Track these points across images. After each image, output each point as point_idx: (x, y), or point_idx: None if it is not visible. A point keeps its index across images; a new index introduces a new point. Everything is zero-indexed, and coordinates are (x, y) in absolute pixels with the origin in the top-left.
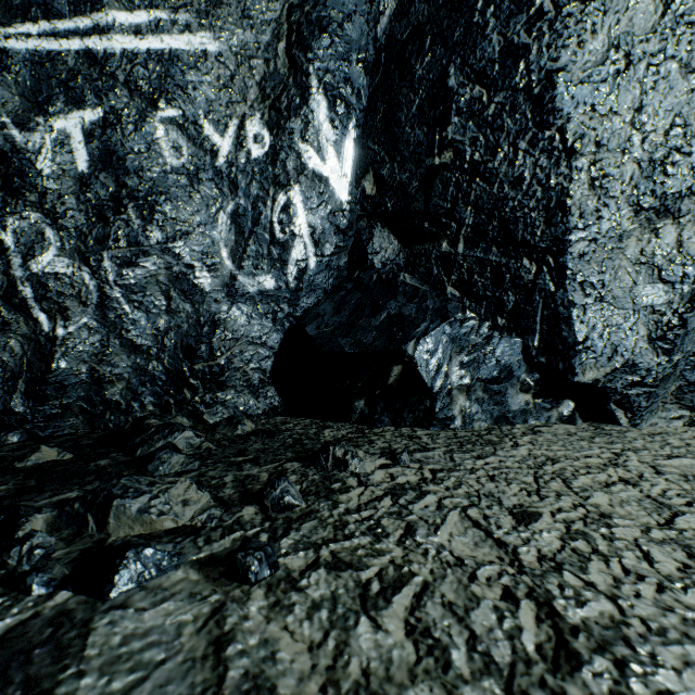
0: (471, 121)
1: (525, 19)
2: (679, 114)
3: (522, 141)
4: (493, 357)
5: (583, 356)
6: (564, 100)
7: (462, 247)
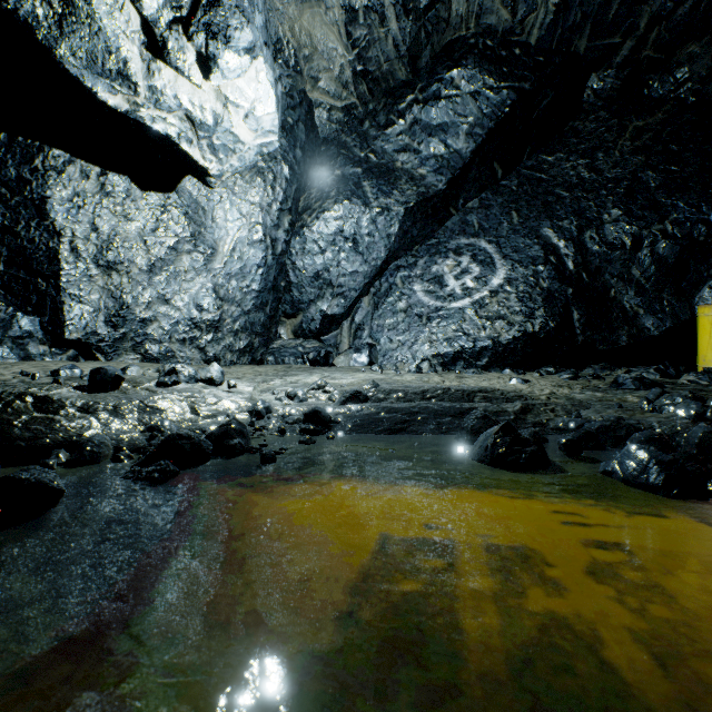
0: (2, 204)
1: (30, 168)
2: (114, 230)
3: (33, 223)
4: (18, 326)
5: (71, 327)
6: (53, 211)
7: (3, 267)
